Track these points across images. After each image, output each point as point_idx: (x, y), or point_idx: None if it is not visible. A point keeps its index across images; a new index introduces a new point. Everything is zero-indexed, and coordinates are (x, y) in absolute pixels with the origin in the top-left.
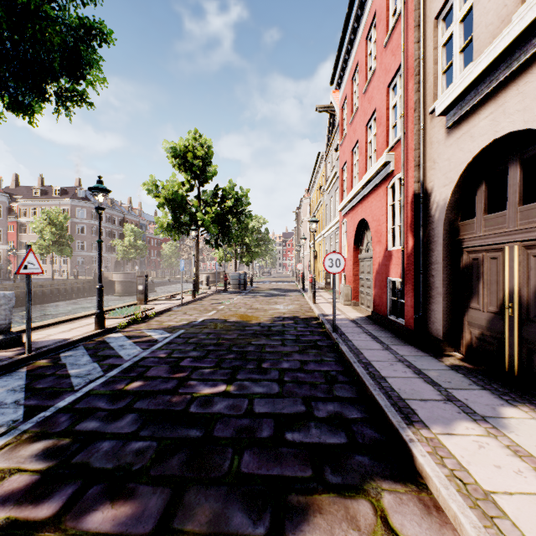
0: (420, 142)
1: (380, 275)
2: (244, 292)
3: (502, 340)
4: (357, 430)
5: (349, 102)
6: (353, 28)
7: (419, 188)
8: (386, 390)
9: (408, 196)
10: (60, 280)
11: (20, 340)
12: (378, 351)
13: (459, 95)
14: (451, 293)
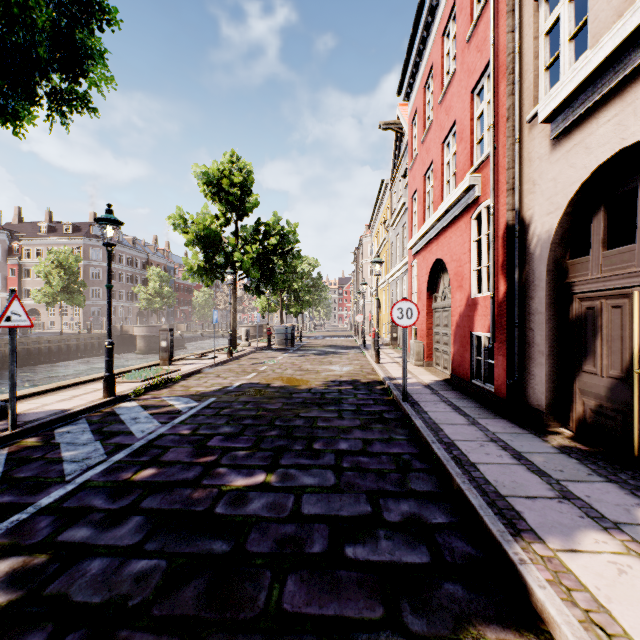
0: (516, 159)
1: (461, 329)
2: (291, 350)
3: (630, 414)
4: (443, 541)
5: (421, 115)
6: (427, 23)
7: (513, 217)
8: (478, 483)
9: (499, 228)
10: (70, 335)
11: (5, 411)
12: (462, 426)
13: (571, 94)
14: (557, 352)
